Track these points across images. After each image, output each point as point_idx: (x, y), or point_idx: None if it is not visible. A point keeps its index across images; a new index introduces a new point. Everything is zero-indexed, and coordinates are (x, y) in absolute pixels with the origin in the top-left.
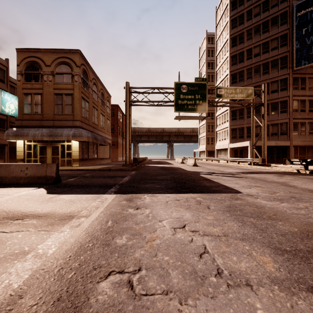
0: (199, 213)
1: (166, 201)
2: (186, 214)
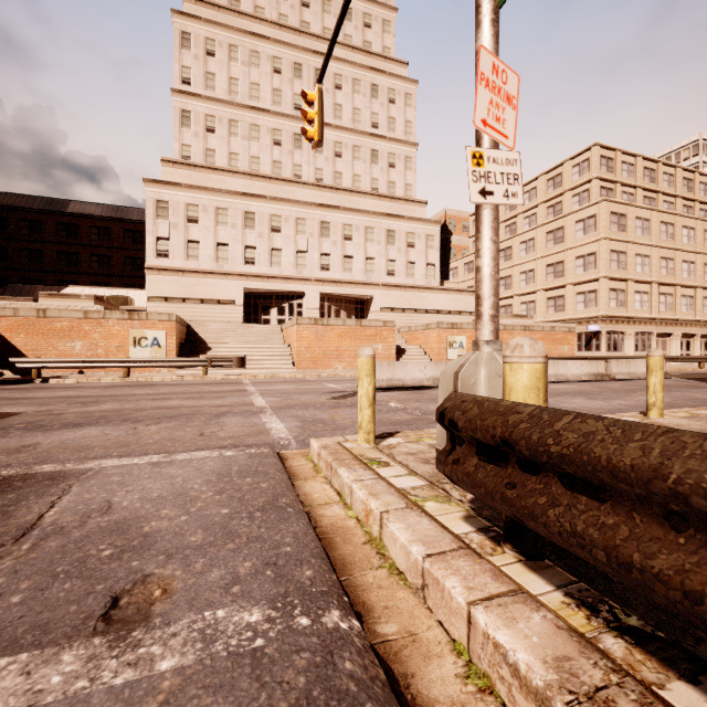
0: (99, 424)
1: (1, 438)
2: (96, 428)
